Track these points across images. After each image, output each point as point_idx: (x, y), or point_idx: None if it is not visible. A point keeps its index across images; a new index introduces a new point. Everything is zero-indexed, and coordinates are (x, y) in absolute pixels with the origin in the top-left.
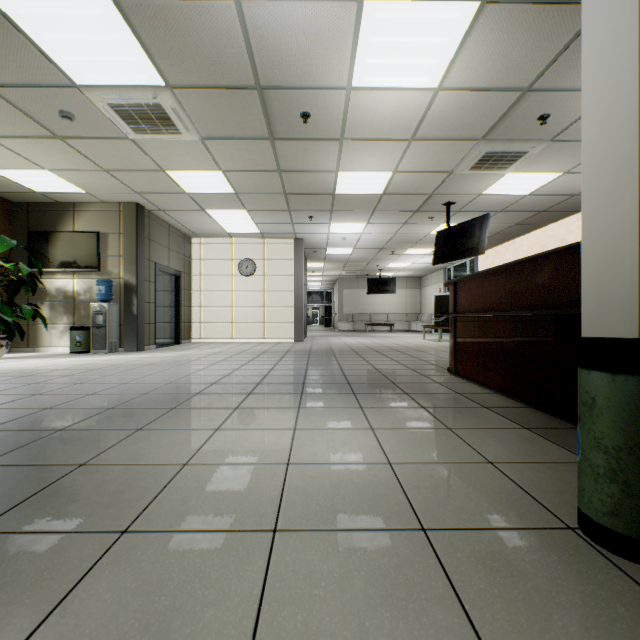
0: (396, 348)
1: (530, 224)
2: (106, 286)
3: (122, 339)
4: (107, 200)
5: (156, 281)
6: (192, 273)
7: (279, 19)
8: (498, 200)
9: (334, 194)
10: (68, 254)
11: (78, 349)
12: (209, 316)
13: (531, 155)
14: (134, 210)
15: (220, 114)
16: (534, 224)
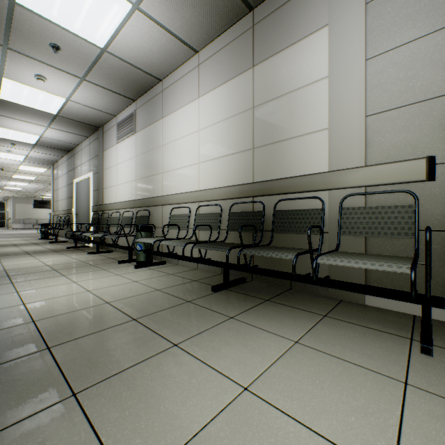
0: None
1: None
2: None
3: None
4: None
5: None
6: None
7: None
8: None
9: (12, 177)
10: None
11: None
12: None
13: None
14: None
15: None
16: None
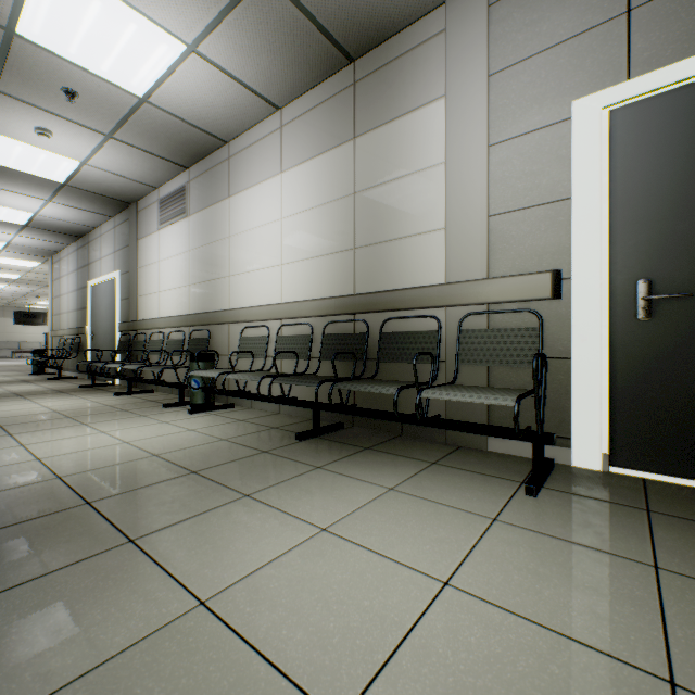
0: None
1: None
2: None
3: None
4: None
5: None
6: None
7: None
8: None
9: None
10: None
11: None
12: None
13: None
14: None
15: None
16: None
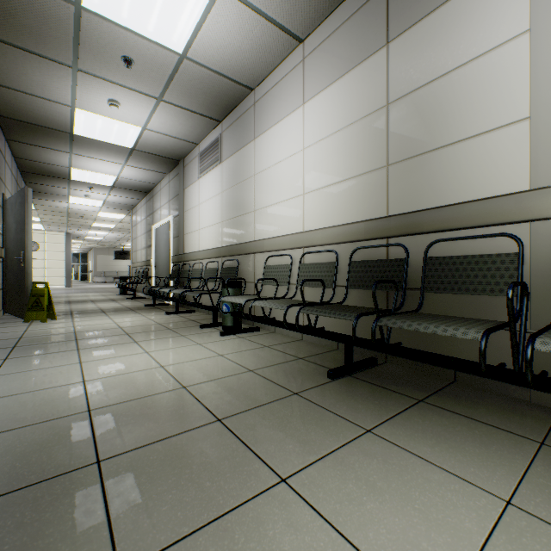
0: None
1: None
2: None
3: None
4: None
5: None
6: None
7: (79, 210)
8: None
9: (92, 226)
10: None
11: None
12: None
13: None
14: None
15: (51, 213)
16: None
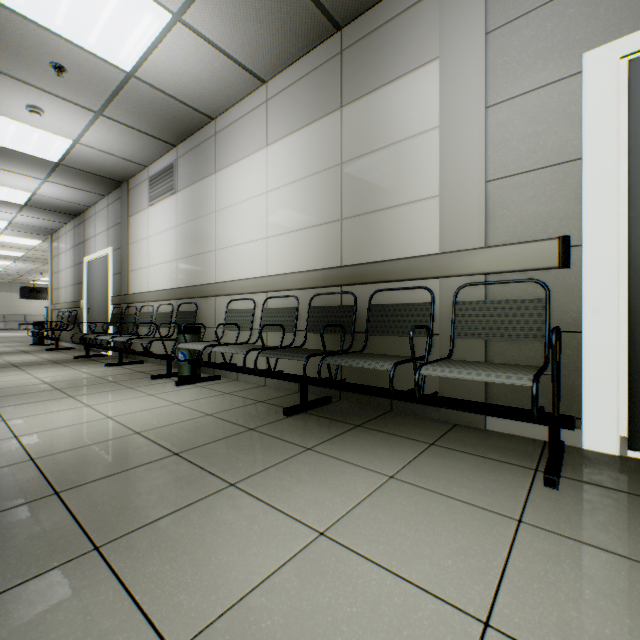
0: None
1: None
2: None
3: None
4: None
5: None
6: None
7: None
8: None
9: None
10: None
11: None
12: None
13: None
14: None
15: None
16: None
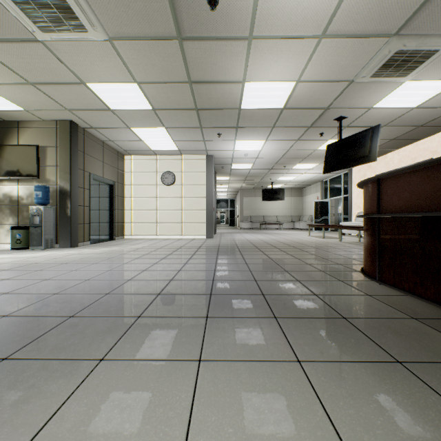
0: (292, 244)
1: (404, 139)
2: (42, 191)
3: (58, 237)
4: (45, 118)
5: (90, 188)
6: (125, 183)
7: None
8: (385, 114)
9: (240, 109)
10: (12, 164)
11: (18, 246)
12: (138, 217)
13: (439, 56)
14: (68, 126)
15: (122, 1)
16: (408, 139)
